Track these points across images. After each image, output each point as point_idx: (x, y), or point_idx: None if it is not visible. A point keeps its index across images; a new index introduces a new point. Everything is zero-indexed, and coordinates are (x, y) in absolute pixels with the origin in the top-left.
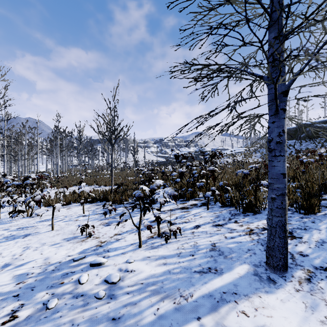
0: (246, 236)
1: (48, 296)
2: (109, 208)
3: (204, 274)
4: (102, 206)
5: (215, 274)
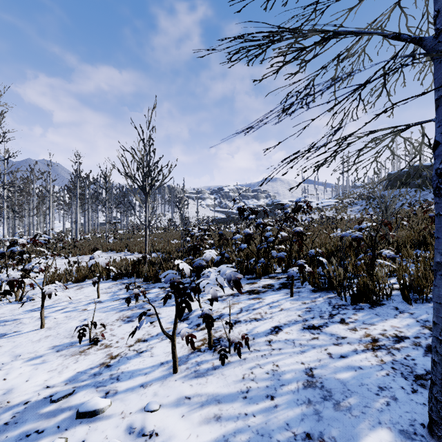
0: (367, 353)
1: None
2: (134, 292)
3: None
4: (125, 287)
5: None
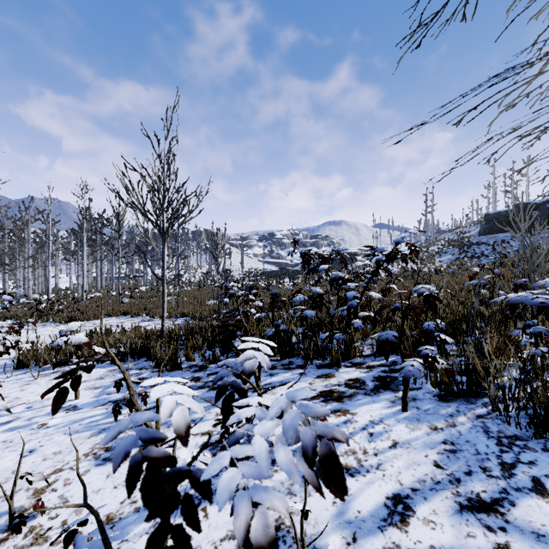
0: None
1: None
2: (126, 395)
3: None
4: (115, 385)
5: None
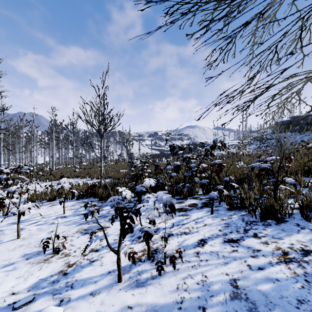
0: (281, 265)
1: None
2: (90, 209)
3: None
4: (84, 206)
5: None
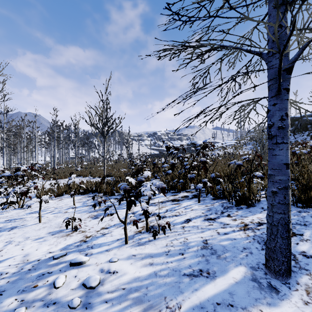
0: (240, 232)
1: (16, 303)
2: (98, 200)
3: (194, 278)
4: (92, 197)
5: (207, 278)
